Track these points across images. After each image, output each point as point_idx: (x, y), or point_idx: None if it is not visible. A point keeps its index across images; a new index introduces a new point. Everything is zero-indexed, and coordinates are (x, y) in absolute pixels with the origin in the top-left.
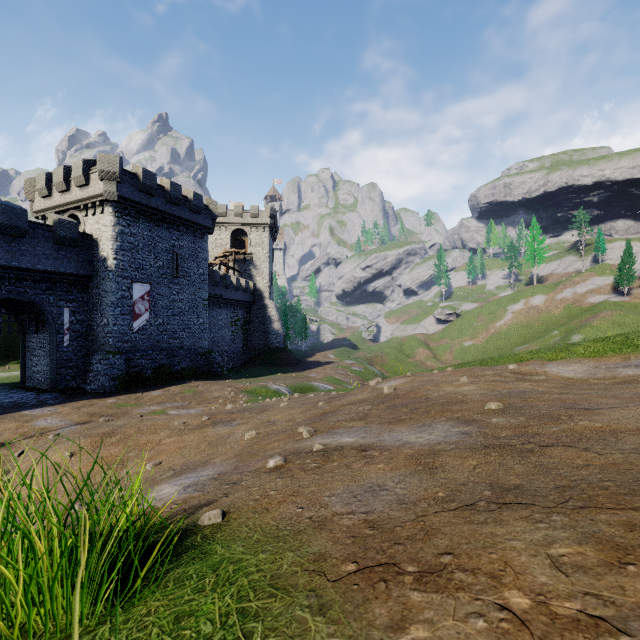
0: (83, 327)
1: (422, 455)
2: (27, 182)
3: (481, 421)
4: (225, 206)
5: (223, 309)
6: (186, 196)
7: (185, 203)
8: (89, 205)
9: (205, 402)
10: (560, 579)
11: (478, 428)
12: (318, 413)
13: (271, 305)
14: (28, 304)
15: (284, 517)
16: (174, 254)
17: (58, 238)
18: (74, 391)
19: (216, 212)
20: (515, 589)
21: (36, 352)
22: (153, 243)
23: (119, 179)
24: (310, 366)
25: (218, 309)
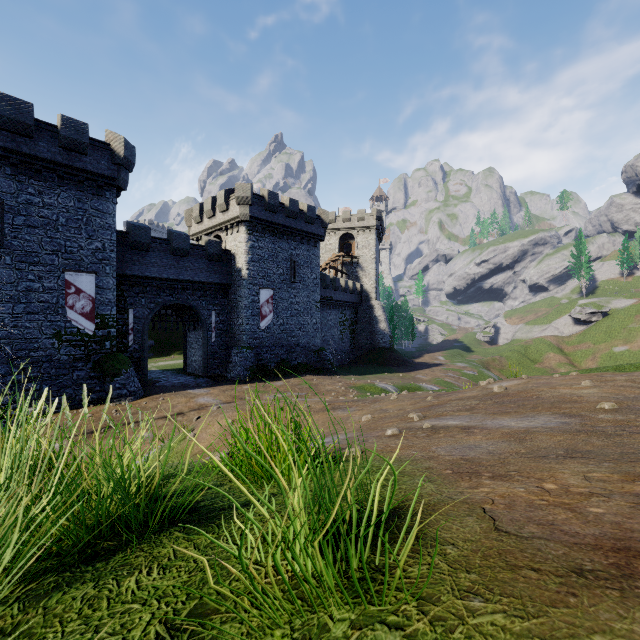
0: (224, 326)
1: (517, 433)
2: (186, 212)
3: (586, 416)
4: (334, 213)
5: (332, 310)
6: (302, 209)
7: (301, 216)
8: (229, 226)
9: (319, 394)
10: (584, 483)
11: (580, 420)
12: (426, 405)
13: (377, 305)
14: (189, 308)
15: (404, 454)
16: (292, 262)
17: (208, 255)
18: (219, 378)
19: (327, 221)
20: (551, 483)
21: (193, 345)
22: (275, 254)
23: (250, 202)
24: (417, 367)
25: (328, 310)
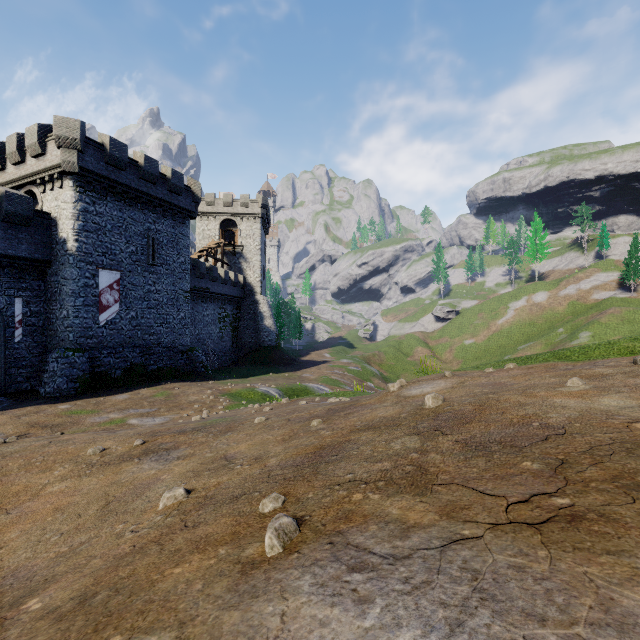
0: (39, 320)
1: None
2: None
3: None
4: (213, 194)
5: (210, 304)
6: (164, 174)
7: (163, 182)
8: (46, 178)
9: (177, 408)
10: None
11: None
12: (310, 446)
13: (263, 301)
14: None
15: None
16: (150, 239)
17: (5, 214)
18: (25, 395)
19: (199, 194)
20: None
21: None
22: (124, 225)
23: (80, 147)
24: (304, 365)
25: (204, 304)
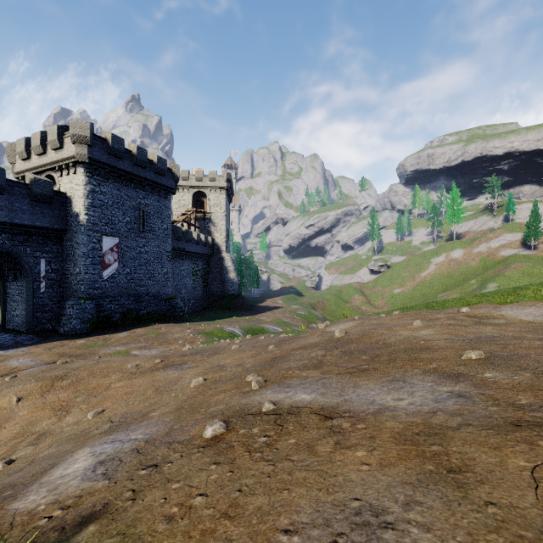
0: (58, 275)
1: (419, 435)
2: (9, 146)
3: (471, 376)
4: (187, 171)
5: (185, 261)
6: (151, 160)
7: (150, 166)
8: (63, 166)
9: (166, 343)
10: None
11: (475, 387)
12: (268, 358)
13: (227, 257)
14: (6, 254)
15: None
16: (140, 211)
17: (34, 195)
18: (49, 333)
19: (178, 174)
20: None
21: (15, 298)
22: (121, 201)
23: (90, 143)
24: (261, 310)
25: (181, 260)
